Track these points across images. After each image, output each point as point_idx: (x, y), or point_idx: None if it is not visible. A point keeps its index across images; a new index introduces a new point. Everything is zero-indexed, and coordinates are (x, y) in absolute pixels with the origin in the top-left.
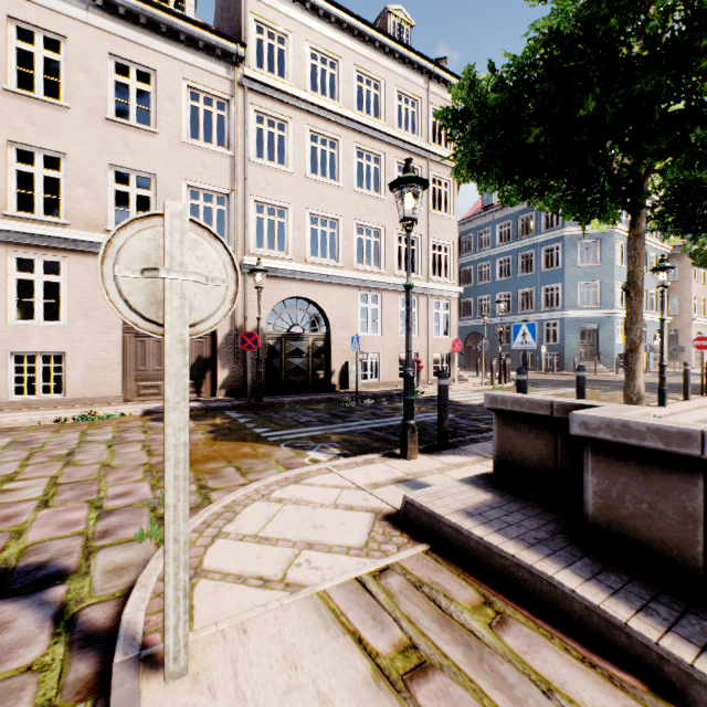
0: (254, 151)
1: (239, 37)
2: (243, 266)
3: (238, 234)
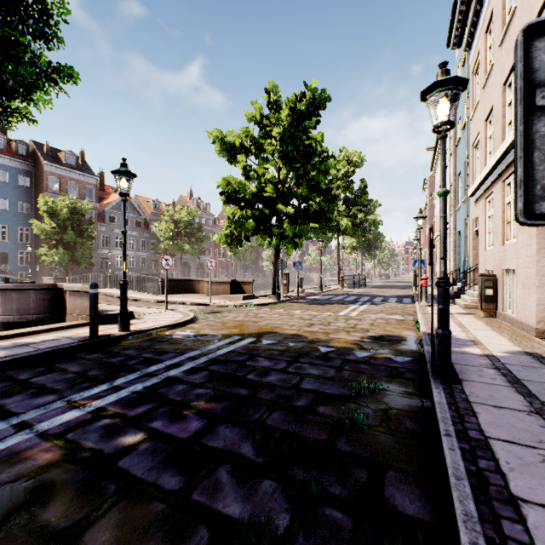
0: None
1: None
2: None
3: None
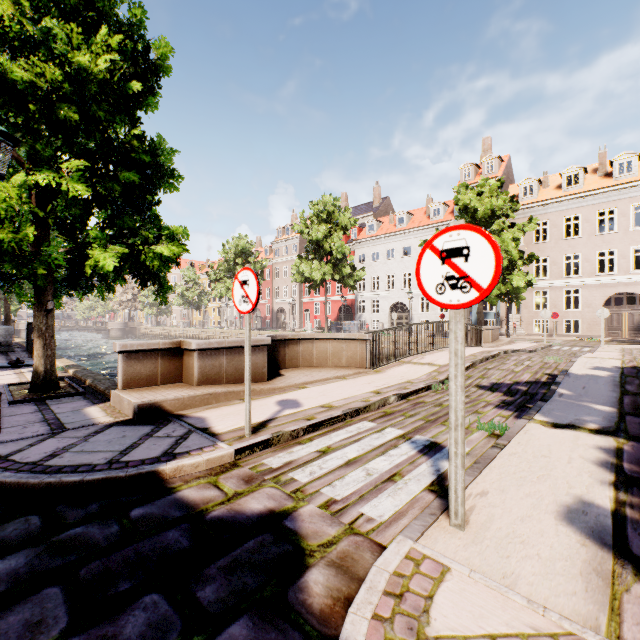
0: None
1: None
2: None
3: None
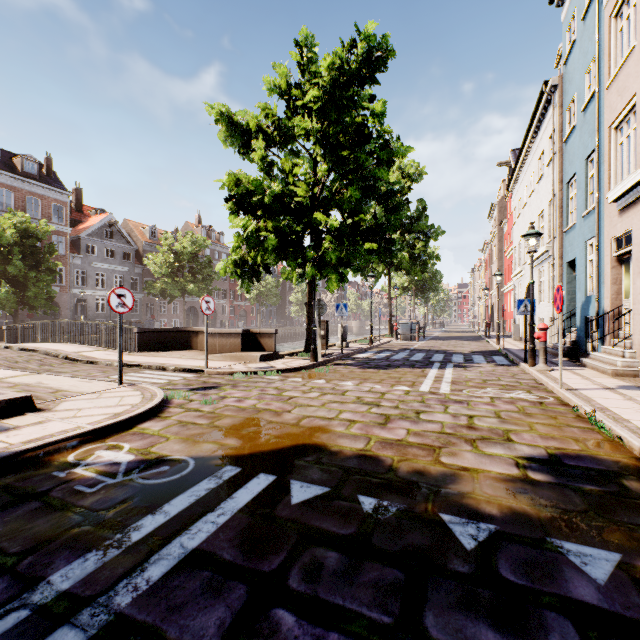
0: None
1: None
2: None
3: None
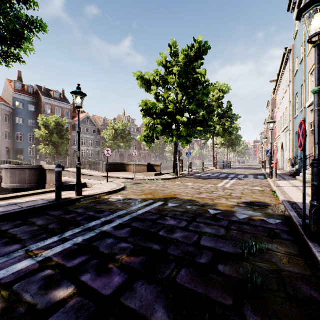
0: None
1: None
2: None
3: None
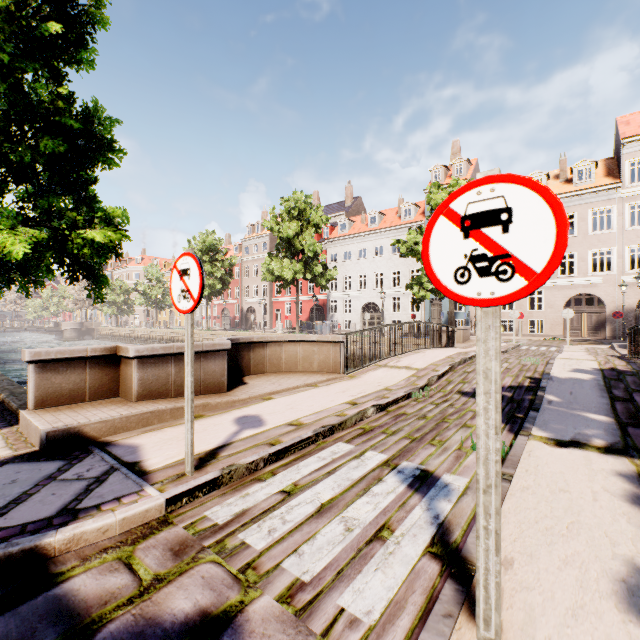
0: (628, 224)
1: (619, 174)
2: (620, 280)
3: (617, 266)
